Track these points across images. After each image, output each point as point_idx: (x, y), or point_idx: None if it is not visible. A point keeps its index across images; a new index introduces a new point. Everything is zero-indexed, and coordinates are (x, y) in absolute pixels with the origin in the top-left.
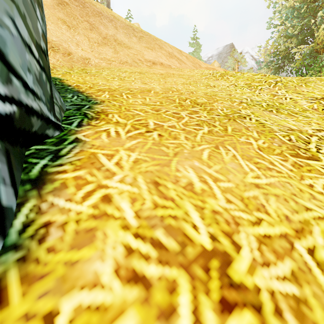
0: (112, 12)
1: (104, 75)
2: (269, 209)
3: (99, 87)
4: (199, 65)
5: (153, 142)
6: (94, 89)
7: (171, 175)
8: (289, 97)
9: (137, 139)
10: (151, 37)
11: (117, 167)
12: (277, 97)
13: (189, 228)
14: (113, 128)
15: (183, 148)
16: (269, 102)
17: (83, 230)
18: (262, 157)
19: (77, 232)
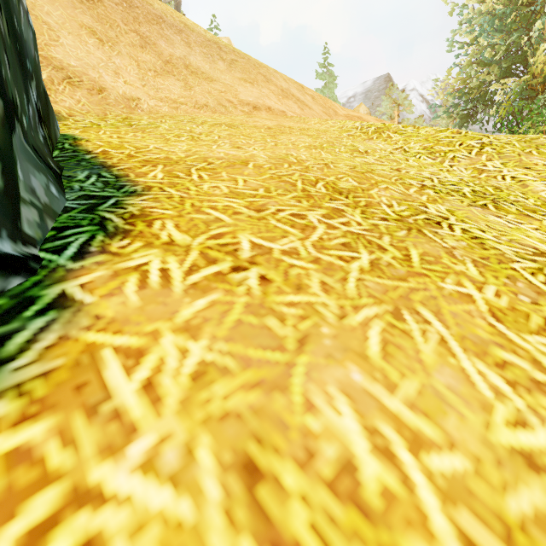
0: (182, 18)
1: (161, 129)
2: None
3: (147, 155)
4: (334, 110)
5: (248, 302)
6: (136, 161)
7: (293, 428)
8: (509, 175)
9: (209, 295)
10: (251, 62)
11: (144, 402)
12: (486, 175)
13: None
14: (157, 261)
15: (318, 319)
16: (474, 184)
17: None
18: (510, 343)
19: None
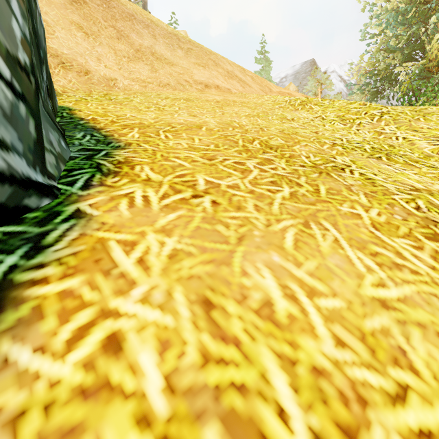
0: (149, 15)
1: (135, 102)
2: (415, 360)
3: (126, 121)
4: (269, 88)
5: (203, 216)
6: (118, 125)
7: (234, 284)
8: (401, 136)
9: (177, 211)
10: (203, 50)
11: (139, 269)
12: (384, 137)
13: (271, 417)
14: (139, 191)
15: (251, 226)
16: (374, 143)
17: (54, 433)
18: (382, 242)
19: (42, 438)
